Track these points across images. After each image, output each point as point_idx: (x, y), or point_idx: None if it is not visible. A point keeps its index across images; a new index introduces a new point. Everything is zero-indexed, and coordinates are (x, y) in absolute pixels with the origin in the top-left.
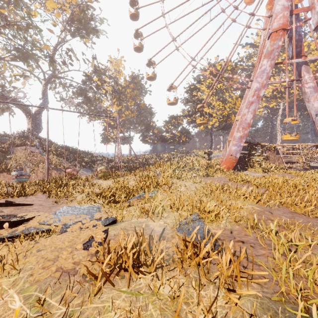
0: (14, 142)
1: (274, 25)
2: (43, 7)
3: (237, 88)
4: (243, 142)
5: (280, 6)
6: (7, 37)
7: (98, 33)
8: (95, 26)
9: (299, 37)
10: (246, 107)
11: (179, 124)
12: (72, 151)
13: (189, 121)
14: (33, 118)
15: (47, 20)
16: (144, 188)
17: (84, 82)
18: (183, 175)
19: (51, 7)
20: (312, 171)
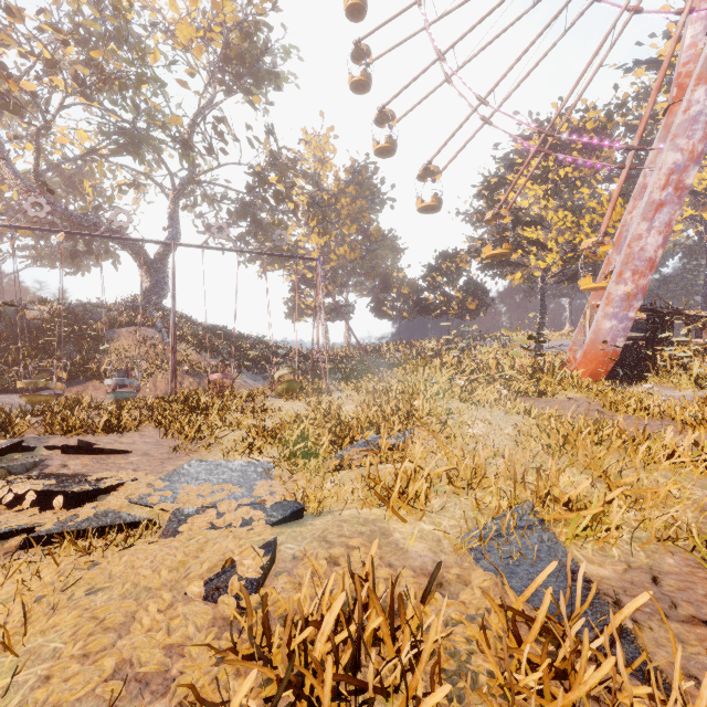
0: (116, 319)
1: None
2: (171, 39)
3: (610, 176)
4: (634, 308)
5: None
6: (103, 106)
7: (278, 80)
8: (273, 65)
9: None
10: (643, 216)
11: (460, 273)
12: (226, 337)
13: (484, 263)
14: (152, 268)
15: (176, 60)
16: (377, 423)
17: (250, 188)
18: (476, 392)
19: (186, 35)
20: None
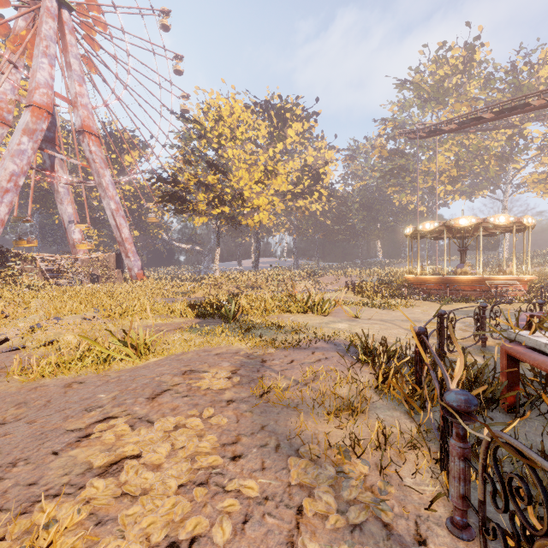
0: None
1: (36, 97)
2: None
3: None
4: None
5: (43, 78)
6: None
7: None
8: None
9: (54, 120)
10: None
11: None
12: None
13: None
14: None
15: None
16: None
17: None
18: None
19: None
20: (81, 286)
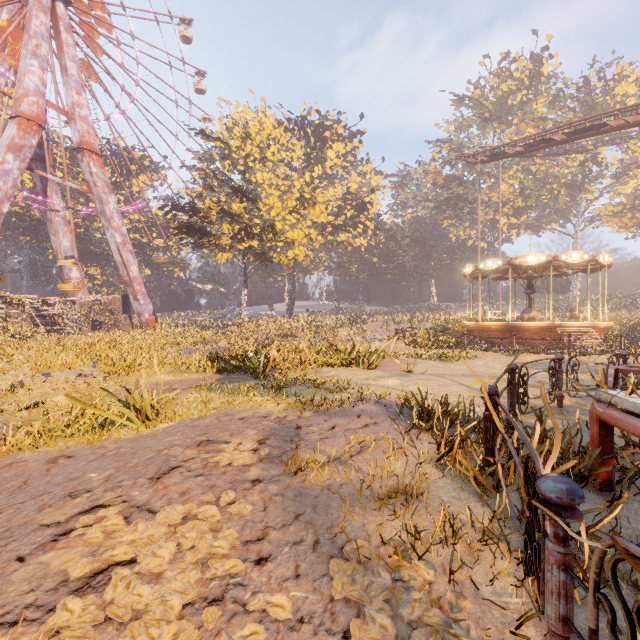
0: None
1: (24, 107)
2: None
3: None
4: None
5: (33, 84)
6: None
7: None
8: None
9: (46, 135)
10: None
11: None
12: None
13: None
14: None
15: None
16: None
17: None
18: None
19: None
20: (79, 335)
